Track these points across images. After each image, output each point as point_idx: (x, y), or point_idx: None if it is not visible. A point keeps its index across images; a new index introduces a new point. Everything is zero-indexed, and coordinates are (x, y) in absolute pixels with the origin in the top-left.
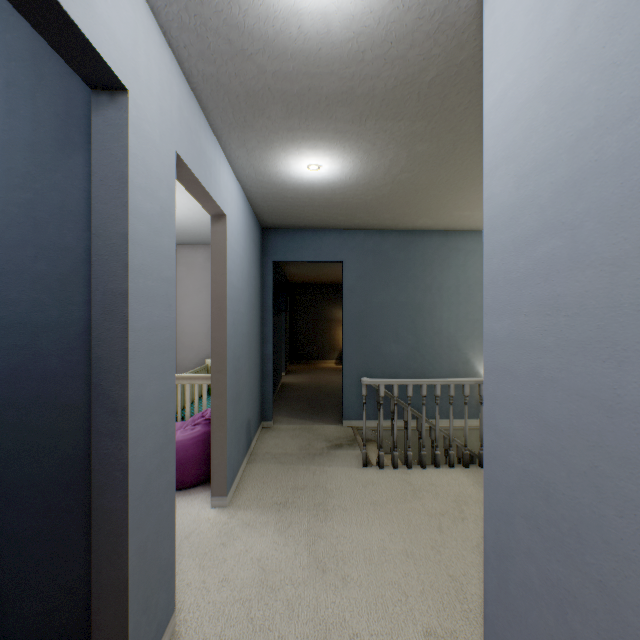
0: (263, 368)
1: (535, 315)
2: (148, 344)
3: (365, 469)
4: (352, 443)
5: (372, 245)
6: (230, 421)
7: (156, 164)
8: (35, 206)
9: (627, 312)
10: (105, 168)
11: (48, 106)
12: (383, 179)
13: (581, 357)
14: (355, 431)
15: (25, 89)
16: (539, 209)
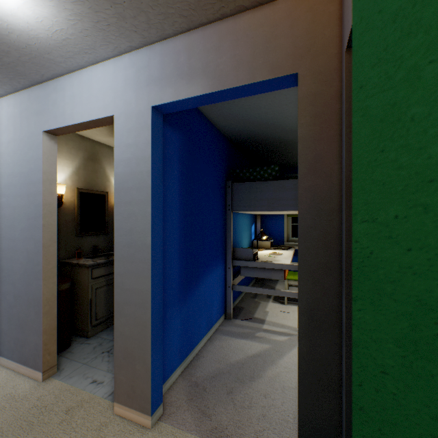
0: None
1: (1, 219)
2: None
3: None
4: None
5: None
6: None
7: None
8: None
9: (17, 219)
10: None
11: None
12: None
13: (10, 230)
14: None
15: None
16: (2, 188)
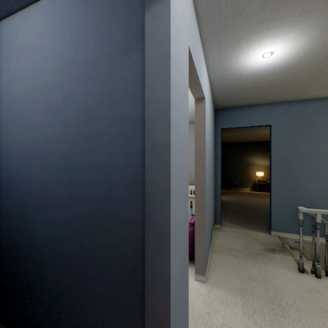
0: (215, 192)
1: None
2: (178, 183)
3: (302, 275)
4: (282, 250)
5: (294, 112)
6: (206, 228)
7: (181, 50)
8: (111, 93)
9: None
10: (153, 51)
11: (117, 28)
12: (326, 53)
13: None
14: (282, 240)
15: (106, 21)
16: None
